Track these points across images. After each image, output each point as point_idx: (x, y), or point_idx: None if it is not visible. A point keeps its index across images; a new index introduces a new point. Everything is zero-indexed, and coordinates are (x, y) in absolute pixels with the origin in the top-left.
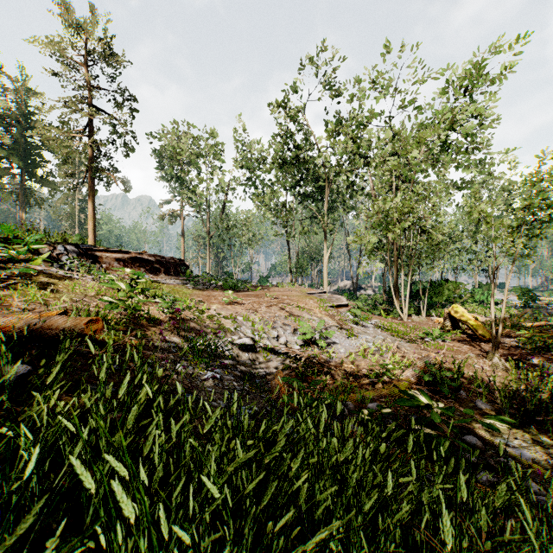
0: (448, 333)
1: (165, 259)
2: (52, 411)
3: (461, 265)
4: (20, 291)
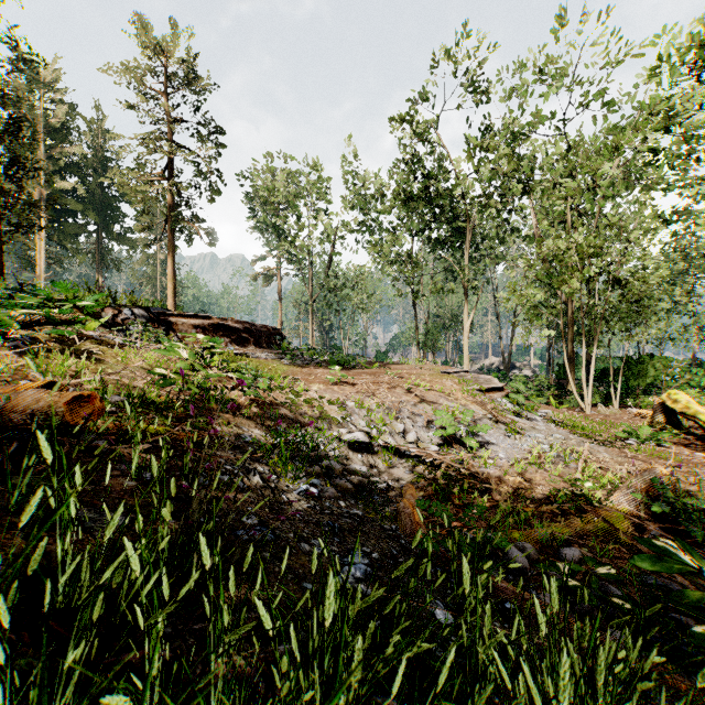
0: (667, 432)
1: (255, 327)
2: None
3: (669, 334)
4: (42, 358)
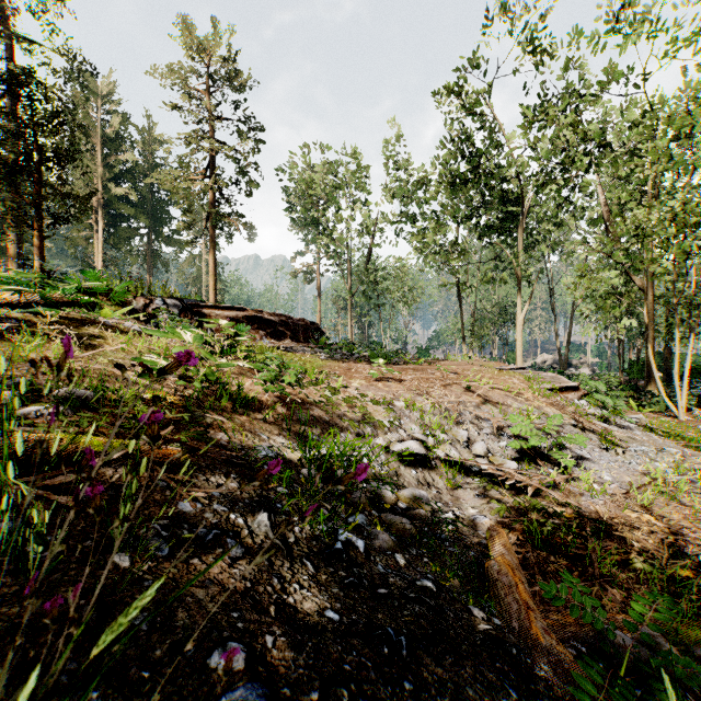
0: None
1: (292, 320)
2: None
3: None
4: None
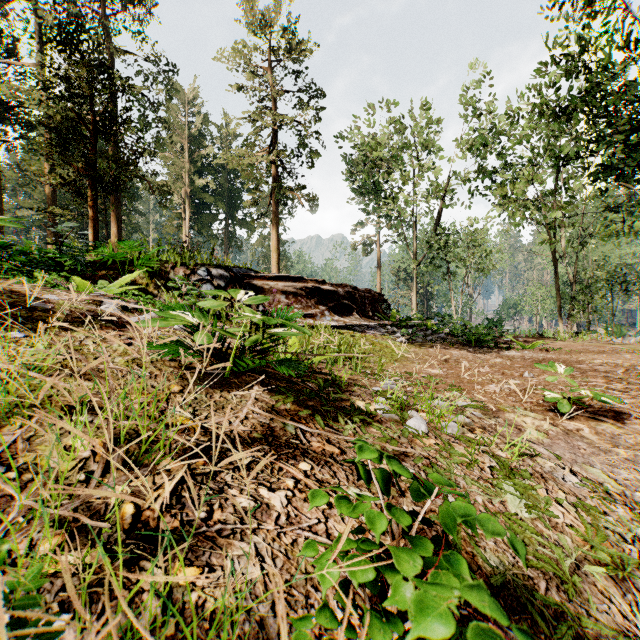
0: None
1: (358, 292)
2: None
3: None
4: None
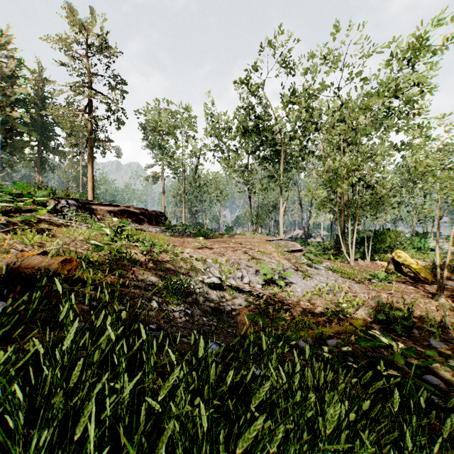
0: (394, 275)
1: (148, 212)
2: (19, 351)
3: (400, 217)
4: (19, 235)
